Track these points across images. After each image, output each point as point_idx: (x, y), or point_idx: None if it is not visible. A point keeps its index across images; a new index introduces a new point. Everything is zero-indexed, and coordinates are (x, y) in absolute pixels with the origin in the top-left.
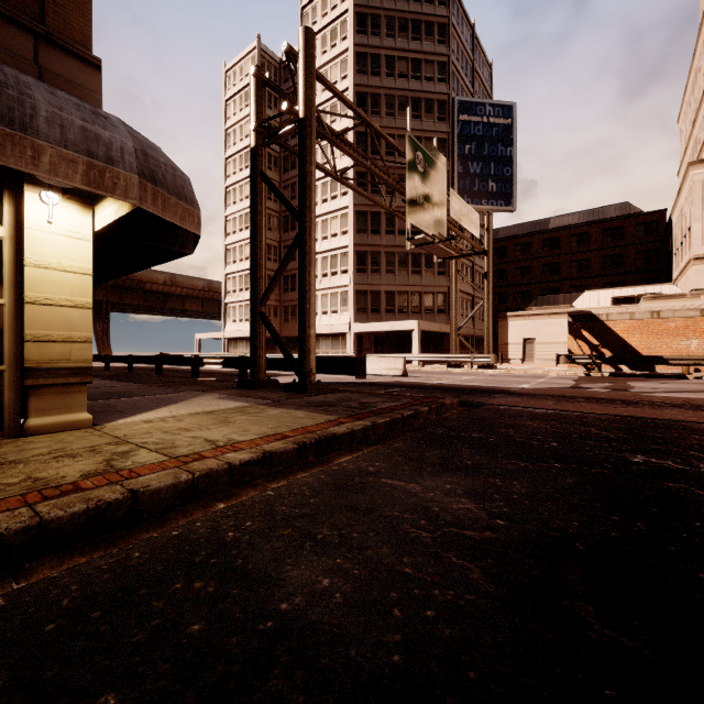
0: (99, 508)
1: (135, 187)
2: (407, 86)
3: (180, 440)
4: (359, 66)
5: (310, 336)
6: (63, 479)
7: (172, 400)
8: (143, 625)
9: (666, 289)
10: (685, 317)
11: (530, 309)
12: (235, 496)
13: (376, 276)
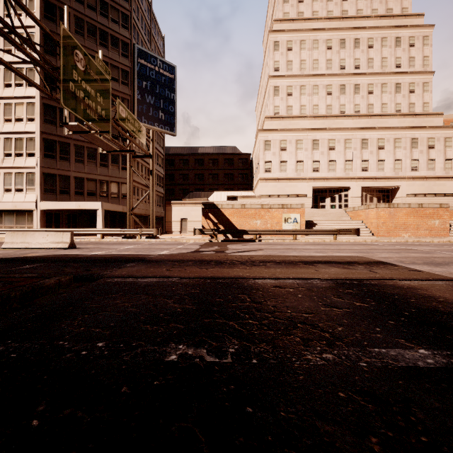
0: None
1: None
2: (95, 17)
3: None
4: None
5: None
6: None
7: None
8: None
9: (250, 194)
10: (255, 208)
11: (185, 200)
12: None
13: (66, 163)
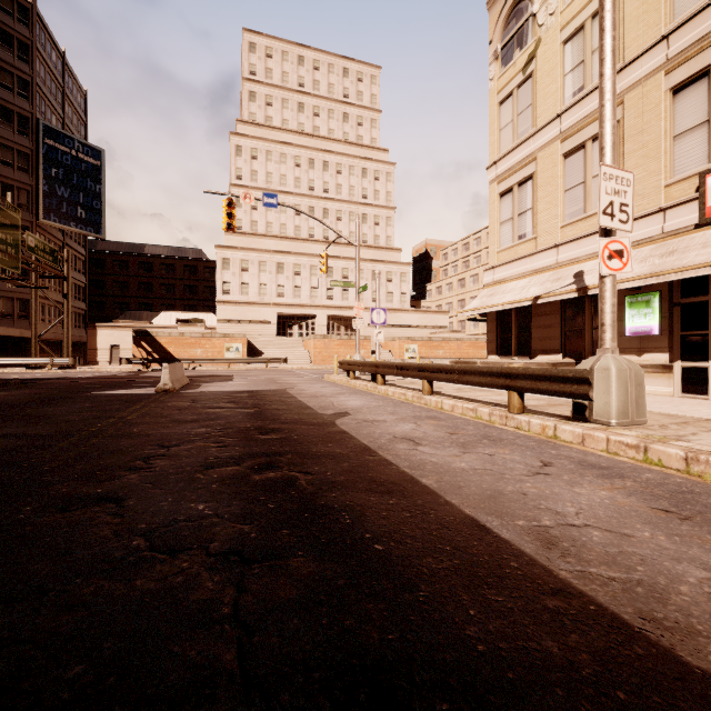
0: None
1: None
2: None
3: None
4: None
5: None
6: None
7: None
8: None
9: (210, 317)
10: (196, 337)
11: (118, 322)
12: None
13: None
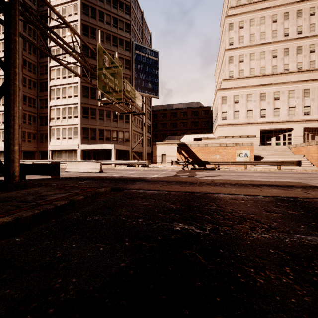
0: None
1: None
2: (110, 29)
3: None
4: (84, 10)
5: (14, 150)
6: None
7: None
8: None
9: (210, 136)
10: (215, 146)
11: (165, 141)
12: None
13: (94, 121)
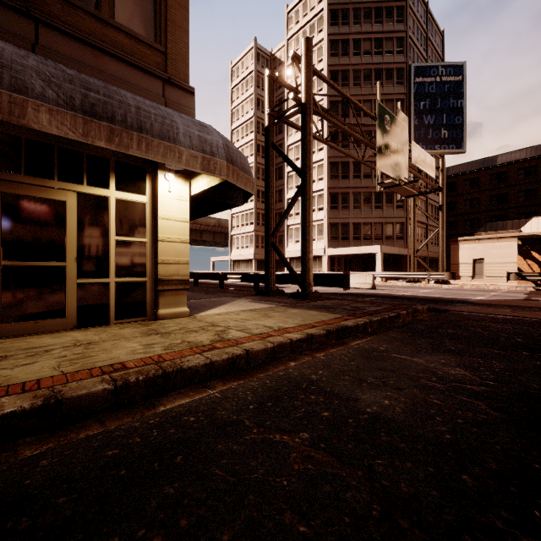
0: (233, 358)
1: (225, 168)
2: (371, 60)
3: (249, 325)
4: (332, 50)
5: (310, 258)
6: (202, 342)
7: (221, 302)
8: (297, 410)
9: None
10: None
11: (480, 234)
12: (298, 359)
13: (346, 211)
